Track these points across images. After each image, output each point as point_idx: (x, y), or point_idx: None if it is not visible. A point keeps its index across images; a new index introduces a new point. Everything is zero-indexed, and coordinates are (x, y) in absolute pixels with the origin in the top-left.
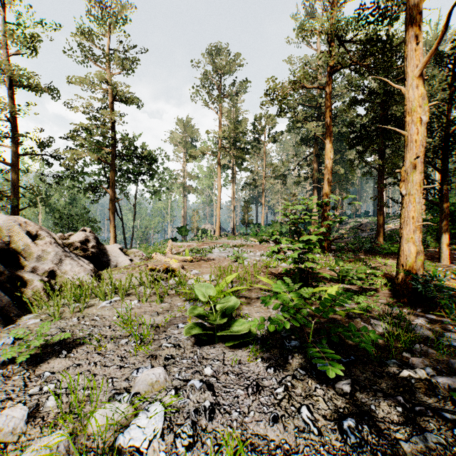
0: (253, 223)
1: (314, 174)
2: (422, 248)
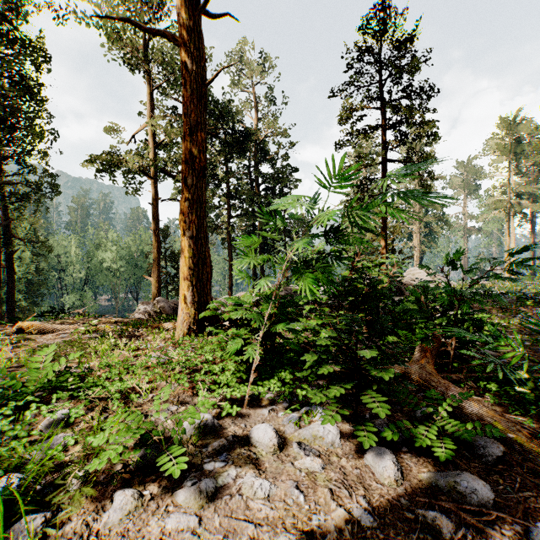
0: None
1: None
2: None
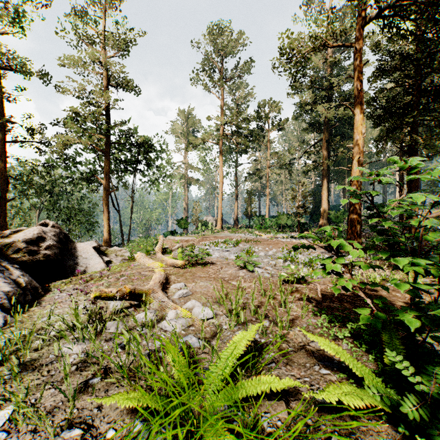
0: (256, 215)
1: (324, 162)
2: None
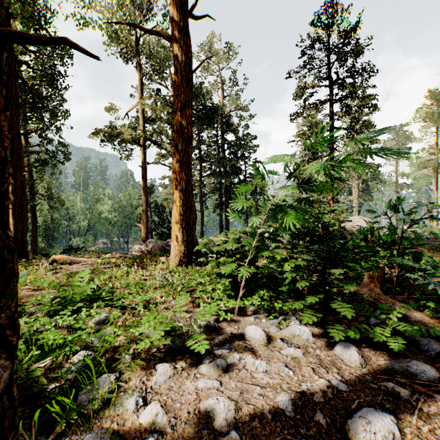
0: None
1: None
2: None
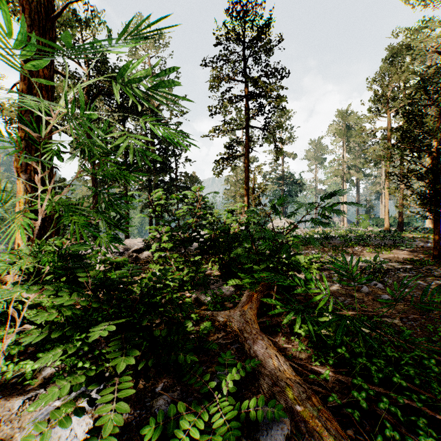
0: (374, 217)
1: None
2: (388, 225)
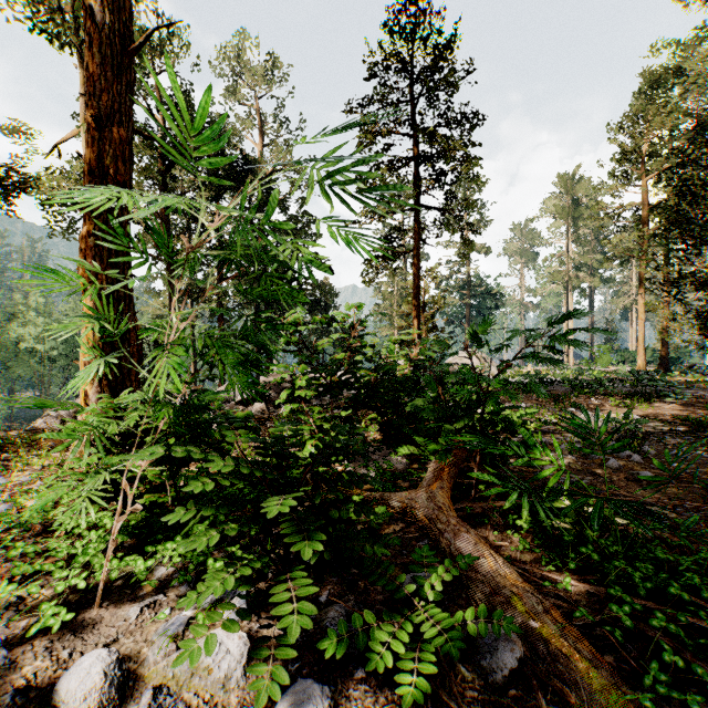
0: (619, 348)
1: None
2: (644, 362)
